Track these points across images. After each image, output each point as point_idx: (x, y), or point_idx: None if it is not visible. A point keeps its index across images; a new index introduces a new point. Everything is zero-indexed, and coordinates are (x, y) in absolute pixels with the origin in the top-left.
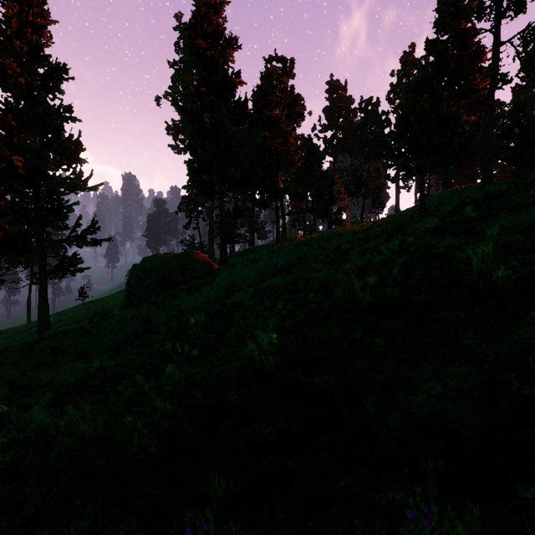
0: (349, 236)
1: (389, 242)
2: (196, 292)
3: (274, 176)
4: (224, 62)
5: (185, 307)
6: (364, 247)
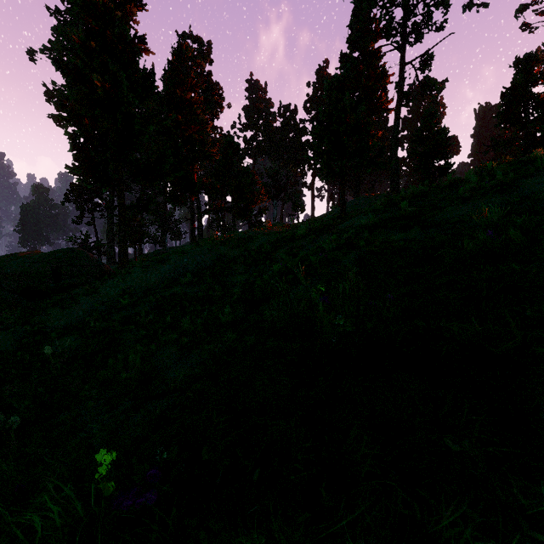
0: (272, 235)
1: (317, 241)
2: (71, 305)
3: (189, 168)
4: (124, 19)
5: (51, 326)
6: (291, 247)
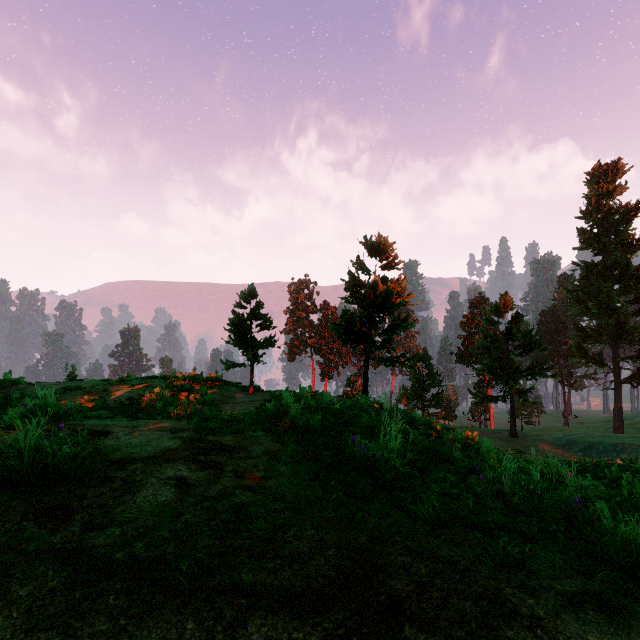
0: None
1: None
2: None
3: None
4: None
5: None
6: None
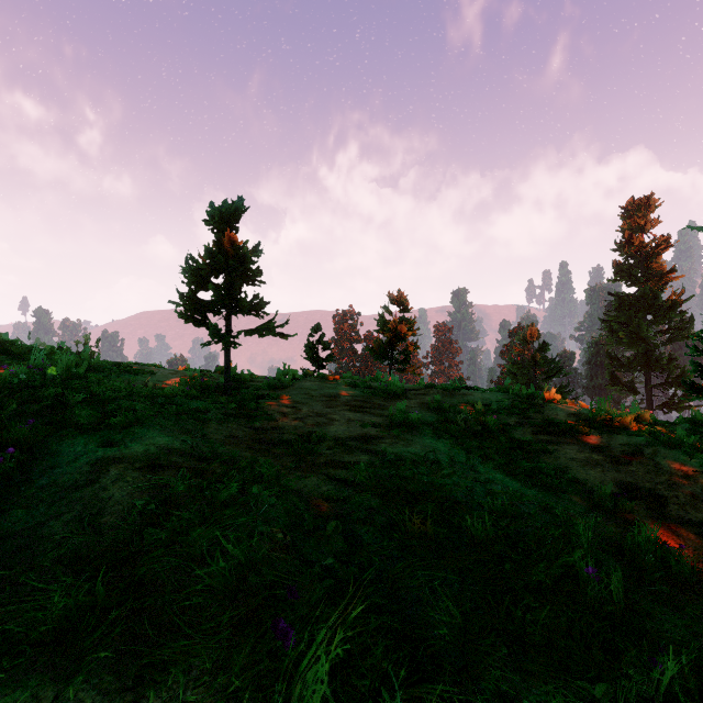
0: None
1: None
2: None
3: None
4: None
5: None
6: None
